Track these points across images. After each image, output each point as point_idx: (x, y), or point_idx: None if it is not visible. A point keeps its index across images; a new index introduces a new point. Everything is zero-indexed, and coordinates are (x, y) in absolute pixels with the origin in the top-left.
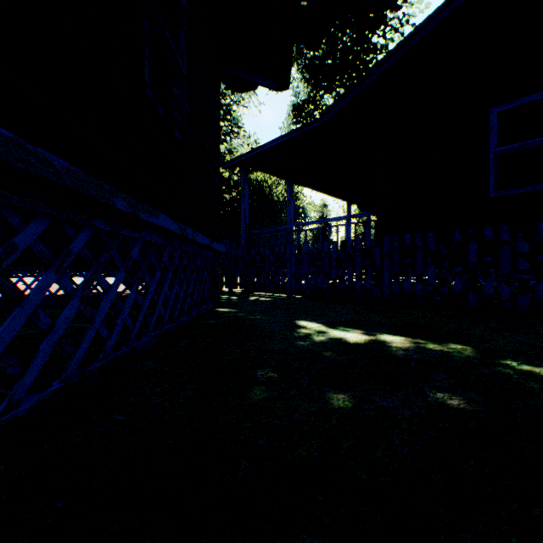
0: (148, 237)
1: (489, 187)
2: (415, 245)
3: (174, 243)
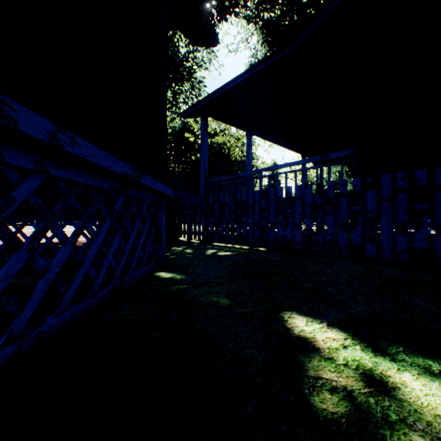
0: None
1: None
2: (435, 184)
3: (2, 151)
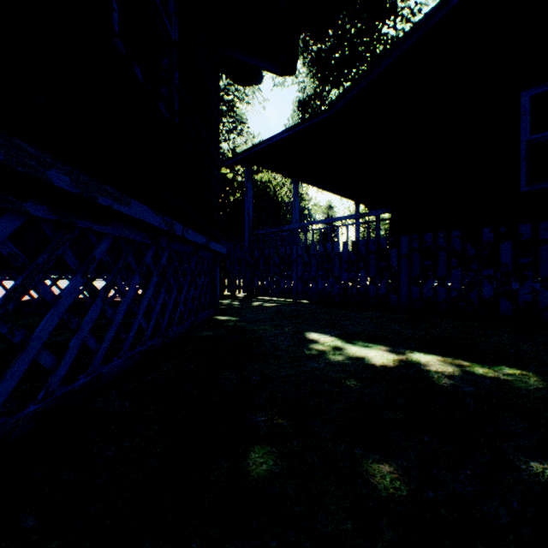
0: (122, 232)
1: (520, 179)
2: (437, 245)
3: (160, 241)
